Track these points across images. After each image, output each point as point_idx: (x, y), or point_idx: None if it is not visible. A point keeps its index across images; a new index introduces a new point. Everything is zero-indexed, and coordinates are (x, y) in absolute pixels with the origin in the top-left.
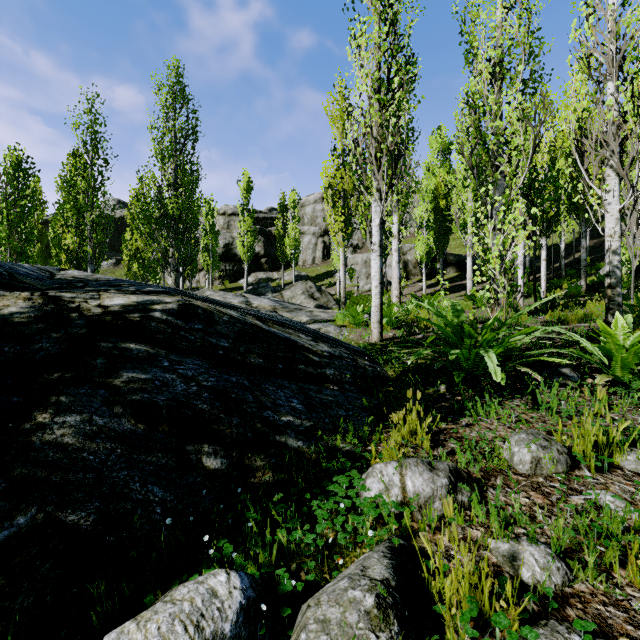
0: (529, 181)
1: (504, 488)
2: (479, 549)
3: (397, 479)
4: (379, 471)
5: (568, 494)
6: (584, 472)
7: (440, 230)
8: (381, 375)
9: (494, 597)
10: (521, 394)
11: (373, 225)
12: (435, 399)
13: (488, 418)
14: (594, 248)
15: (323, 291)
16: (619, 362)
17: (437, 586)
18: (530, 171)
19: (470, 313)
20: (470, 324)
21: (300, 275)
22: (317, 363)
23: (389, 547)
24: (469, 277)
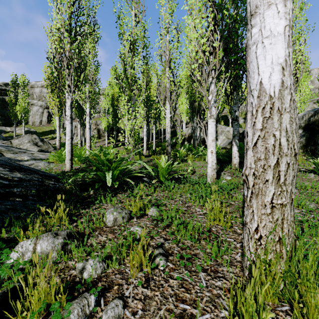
0: (146, 100)
1: (98, 235)
2: (70, 270)
3: (31, 247)
4: (21, 245)
5: (124, 231)
6: (134, 220)
7: (115, 115)
8: (59, 188)
9: (56, 294)
10: (126, 190)
11: (66, 105)
12: (85, 198)
13: (107, 203)
14: (173, 132)
15: (45, 141)
16: (161, 174)
17: (26, 302)
18: (147, 96)
19: (118, 155)
20: (110, 160)
21: (30, 130)
22: (6, 185)
23: (3, 291)
24: (126, 139)
